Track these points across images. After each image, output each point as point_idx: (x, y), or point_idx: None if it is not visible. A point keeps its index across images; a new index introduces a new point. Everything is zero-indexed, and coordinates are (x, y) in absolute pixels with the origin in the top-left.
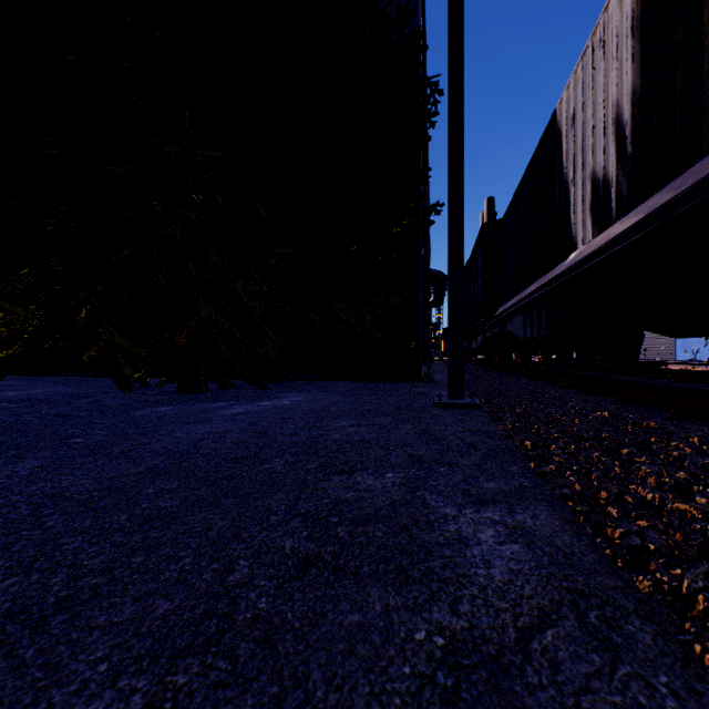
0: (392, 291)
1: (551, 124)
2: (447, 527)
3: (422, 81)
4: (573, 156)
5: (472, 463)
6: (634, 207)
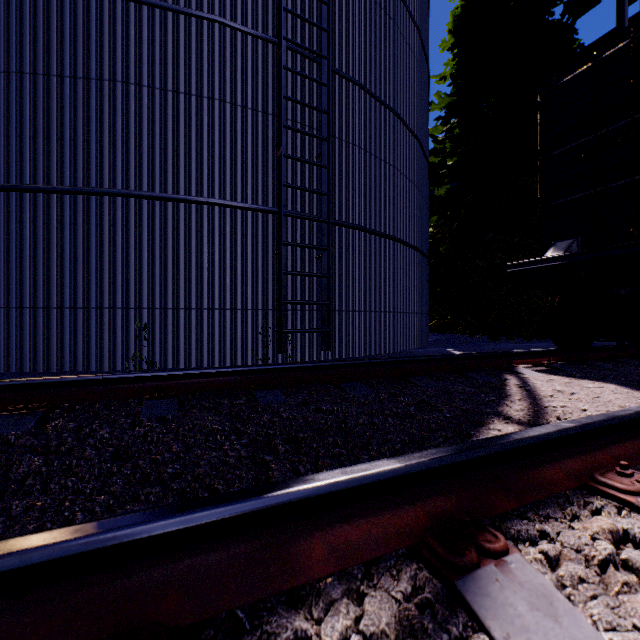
0: None
1: None
2: None
3: None
4: None
5: None
6: None
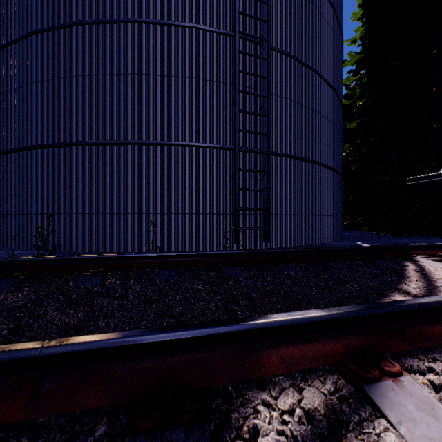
0: None
1: None
2: None
3: None
4: None
5: None
6: None
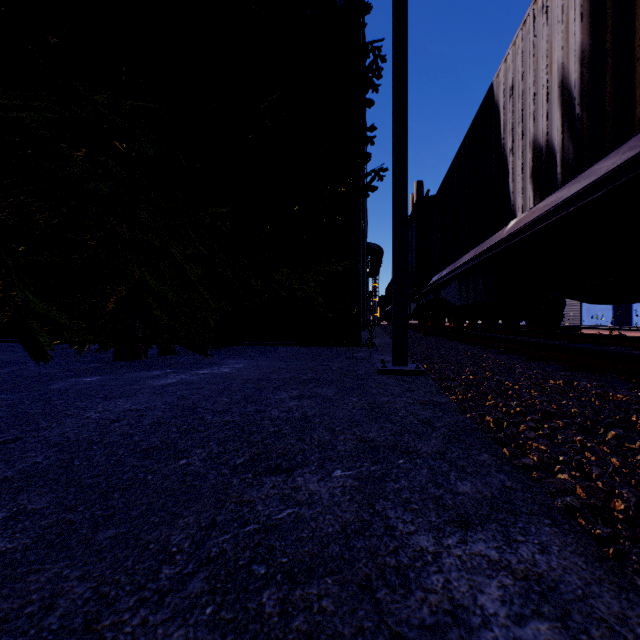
0: (334, 259)
1: (487, 98)
2: (429, 582)
3: (365, 45)
4: (511, 126)
5: (434, 450)
6: (583, 170)
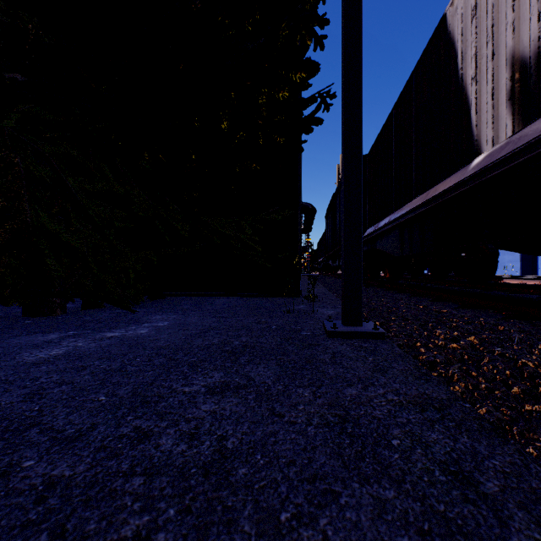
0: (273, 209)
1: (437, 33)
2: None
3: None
4: (475, 50)
5: None
6: None
